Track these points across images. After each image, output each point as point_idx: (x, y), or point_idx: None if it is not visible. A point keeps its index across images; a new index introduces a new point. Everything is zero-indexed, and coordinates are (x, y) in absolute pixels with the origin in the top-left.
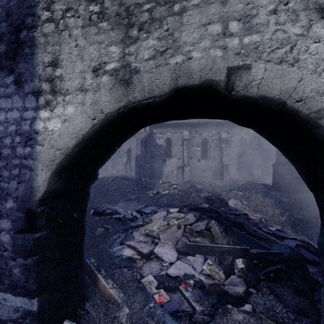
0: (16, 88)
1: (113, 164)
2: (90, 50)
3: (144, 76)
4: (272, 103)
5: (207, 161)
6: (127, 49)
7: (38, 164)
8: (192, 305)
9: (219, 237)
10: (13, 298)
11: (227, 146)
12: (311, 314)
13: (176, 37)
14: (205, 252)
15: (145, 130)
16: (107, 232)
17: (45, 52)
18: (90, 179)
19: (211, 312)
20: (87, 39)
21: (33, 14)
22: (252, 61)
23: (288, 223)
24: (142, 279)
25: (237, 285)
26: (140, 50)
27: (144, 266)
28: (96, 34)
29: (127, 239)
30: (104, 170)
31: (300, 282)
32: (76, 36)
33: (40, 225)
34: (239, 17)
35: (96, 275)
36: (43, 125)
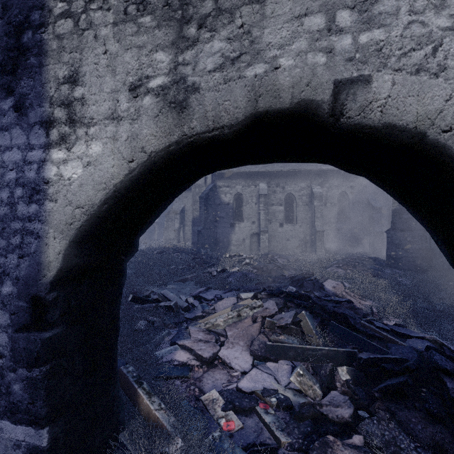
0: (17, 117)
1: (161, 230)
2: (125, 58)
3: (207, 95)
4: (403, 134)
5: (293, 226)
6: (181, 56)
7: (48, 229)
8: (275, 435)
9: (313, 334)
10: (13, 428)
11: (321, 205)
12: (452, 452)
13: (256, 37)
14: (292, 357)
15: (205, 183)
16: (151, 326)
17: (59, 63)
18: (127, 251)
19: (303, 445)
20: (122, 41)
21: (41, 6)
22: (373, 70)
23: (411, 314)
24: (201, 395)
25: (340, 405)
26: (200, 58)
27: (205, 376)
28: (135, 34)
29: (181, 337)
30: (147, 238)
31: (435, 402)
32: (105, 38)
33: (52, 319)
34: (353, 3)
35: (136, 390)
36: (56, 171)
